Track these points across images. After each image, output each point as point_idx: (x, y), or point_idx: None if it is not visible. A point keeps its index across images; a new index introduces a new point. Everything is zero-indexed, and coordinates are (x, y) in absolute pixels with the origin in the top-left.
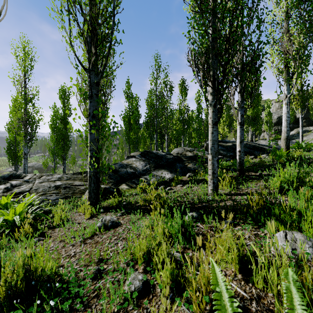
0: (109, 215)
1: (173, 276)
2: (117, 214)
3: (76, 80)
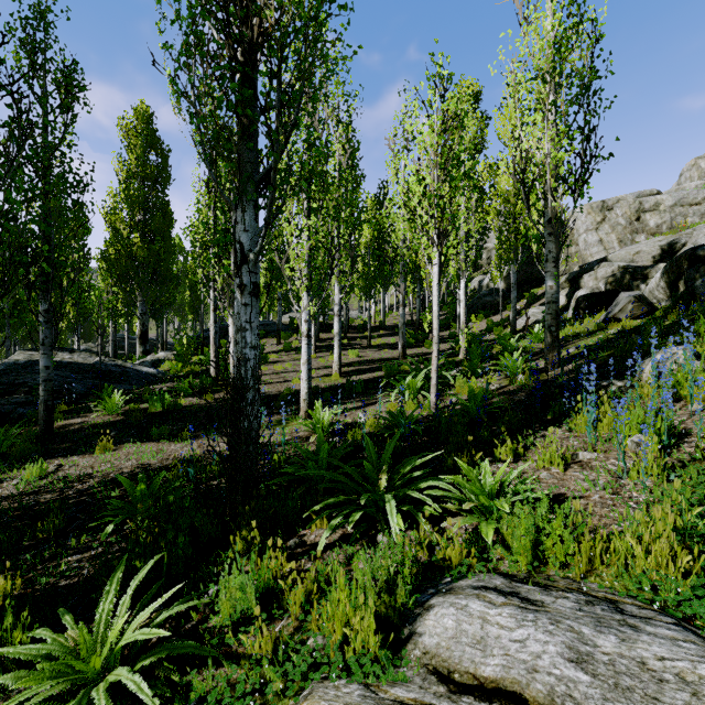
0: None
1: None
2: None
3: None
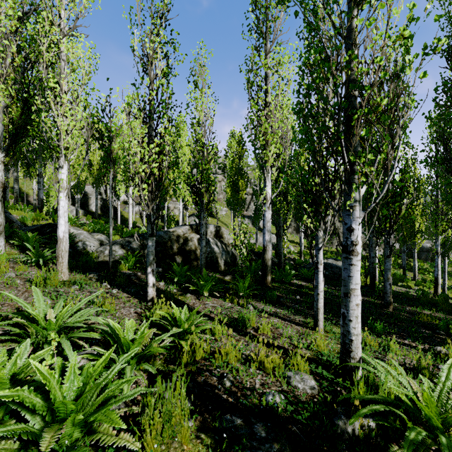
0: None
1: None
2: None
3: None
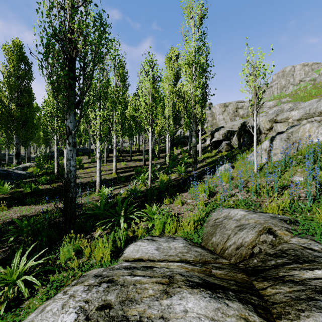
0: None
1: None
2: None
3: None
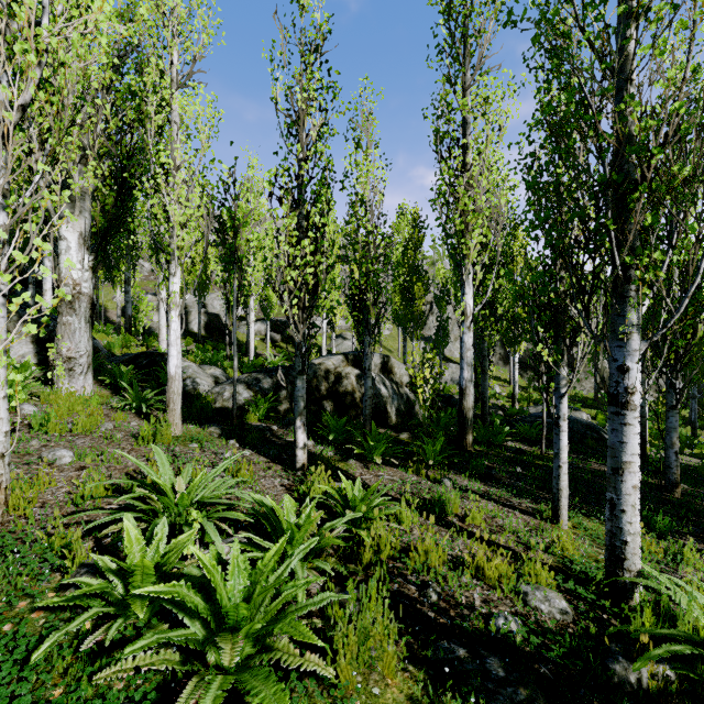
0: (52, 449)
1: (89, 424)
2: (13, 469)
3: (25, 145)
